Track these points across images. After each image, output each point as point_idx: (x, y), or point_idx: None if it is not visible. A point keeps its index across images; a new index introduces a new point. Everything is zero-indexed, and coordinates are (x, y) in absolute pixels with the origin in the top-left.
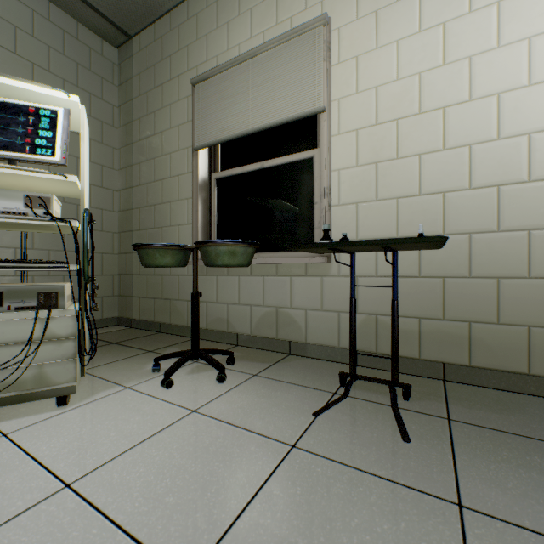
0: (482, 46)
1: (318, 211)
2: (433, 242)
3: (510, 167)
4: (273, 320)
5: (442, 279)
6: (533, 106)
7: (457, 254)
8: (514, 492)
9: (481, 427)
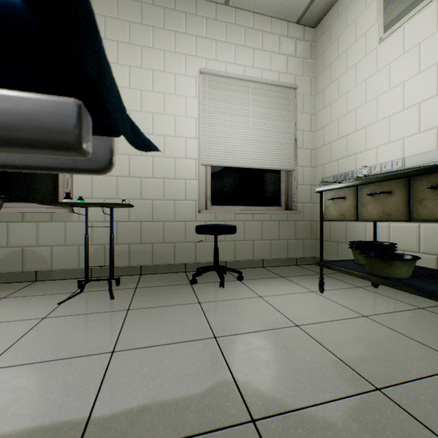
0: (158, 110)
1: (62, 175)
2: (124, 205)
3: (168, 171)
4: (19, 257)
5: (140, 222)
6: (176, 146)
7: (147, 210)
8: (150, 301)
9: (149, 287)
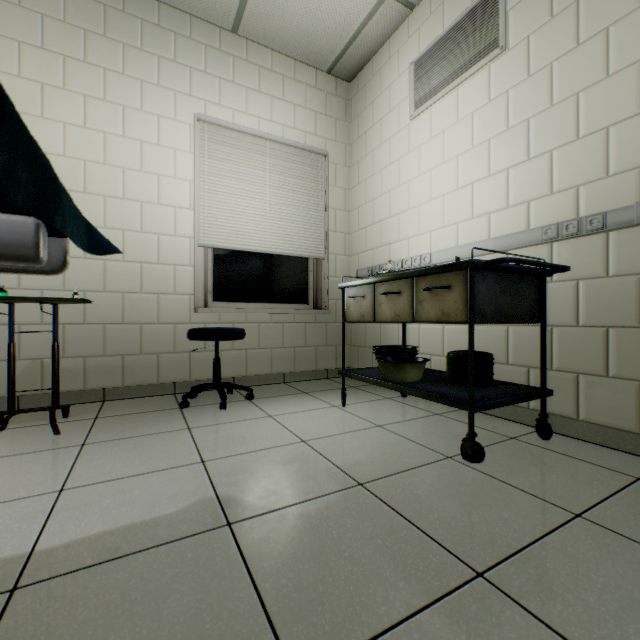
0: (132, 165)
1: None
2: (77, 301)
3: (149, 252)
4: None
5: (104, 325)
6: (161, 218)
7: (115, 307)
8: (118, 432)
9: (117, 416)
